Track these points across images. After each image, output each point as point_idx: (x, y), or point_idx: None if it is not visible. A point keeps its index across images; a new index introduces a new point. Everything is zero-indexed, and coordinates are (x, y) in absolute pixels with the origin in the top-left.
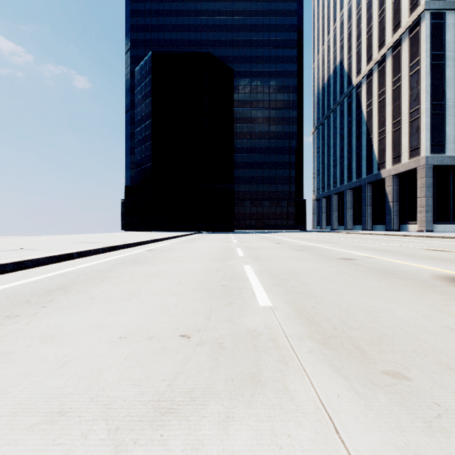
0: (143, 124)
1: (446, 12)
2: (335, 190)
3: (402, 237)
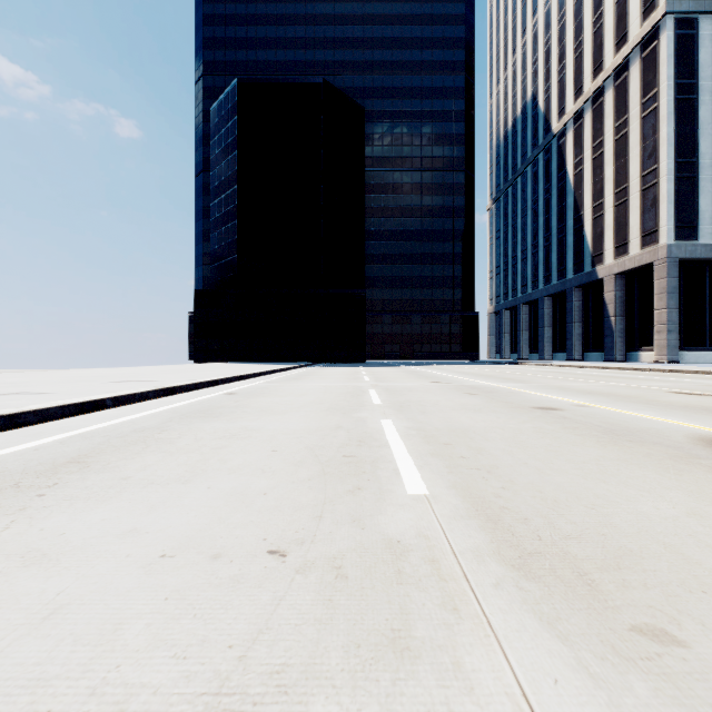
0: (223, 193)
1: (699, 18)
2: (525, 298)
3: (632, 372)
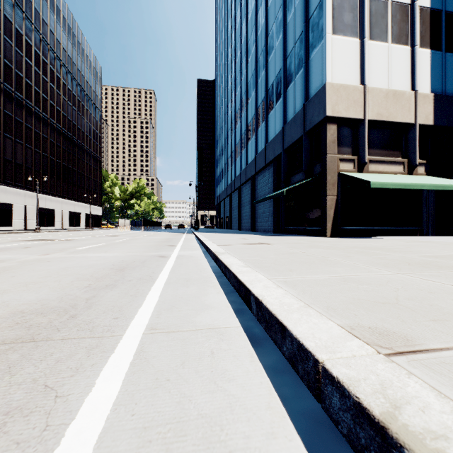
0: None
1: None
2: None
3: None
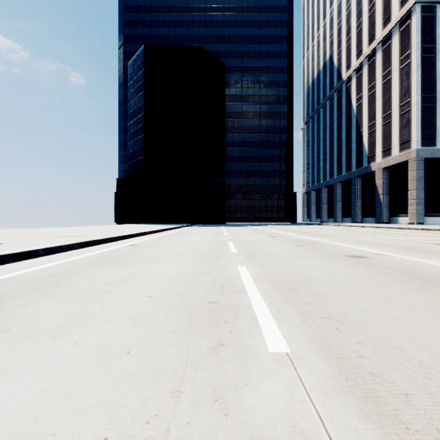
0: (135, 117)
1: (436, 5)
2: (325, 184)
3: (397, 230)
